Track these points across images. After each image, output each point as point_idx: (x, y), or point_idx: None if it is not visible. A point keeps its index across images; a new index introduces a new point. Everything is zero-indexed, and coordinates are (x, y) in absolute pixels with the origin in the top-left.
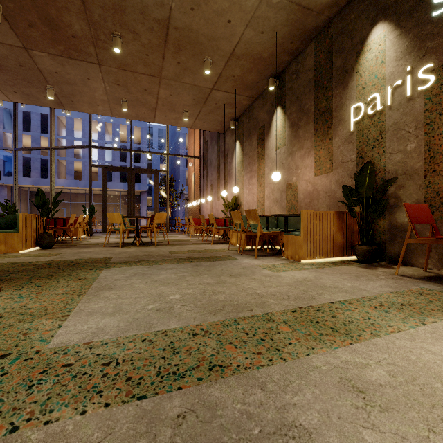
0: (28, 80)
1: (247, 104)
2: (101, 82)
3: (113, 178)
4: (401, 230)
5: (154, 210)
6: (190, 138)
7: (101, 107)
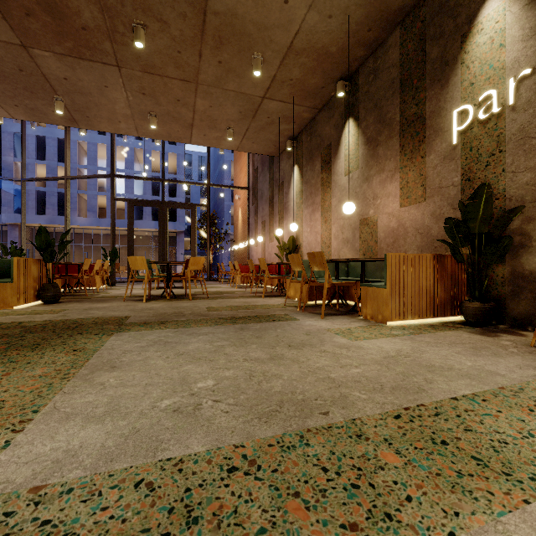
0: (31, 90)
1: (308, 117)
2: (122, 91)
3: (144, 216)
4: (530, 281)
5: (192, 254)
6: (236, 165)
7: (124, 124)
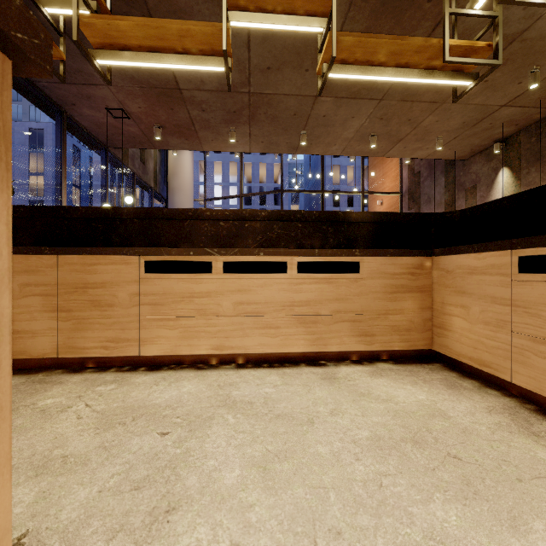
0: (286, 128)
1: (538, 118)
2: (363, 119)
3: None
4: None
5: None
6: (373, 171)
7: (336, 147)
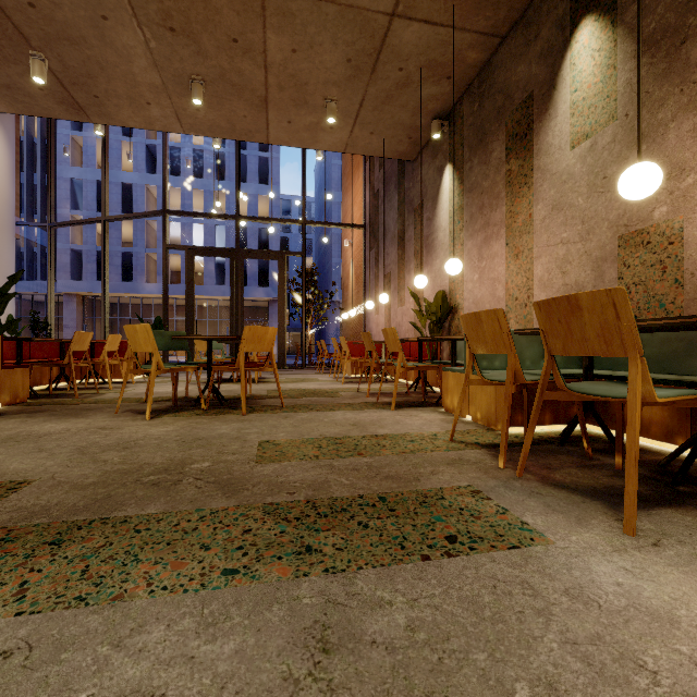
0: None
1: (477, 61)
2: (134, 27)
3: (228, 280)
4: None
5: (279, 328)
6: (346, 197)
7: (156, 109)
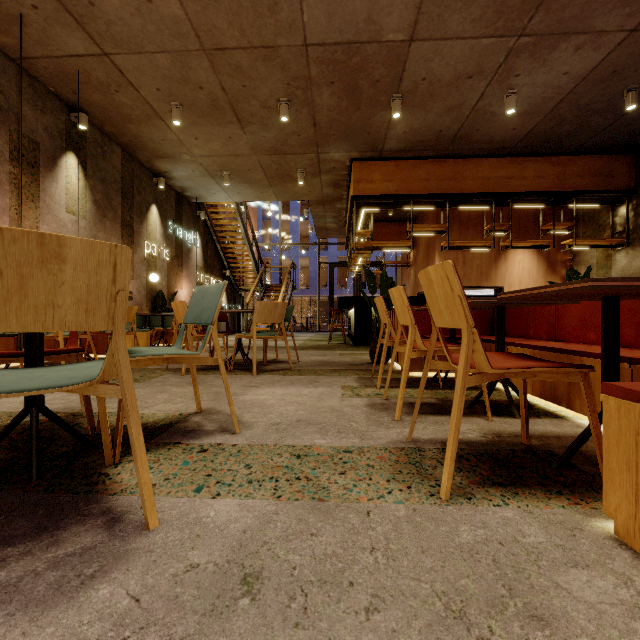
0: None
1: None
2: None
3: None
4: None
5: None
6: None
7: None
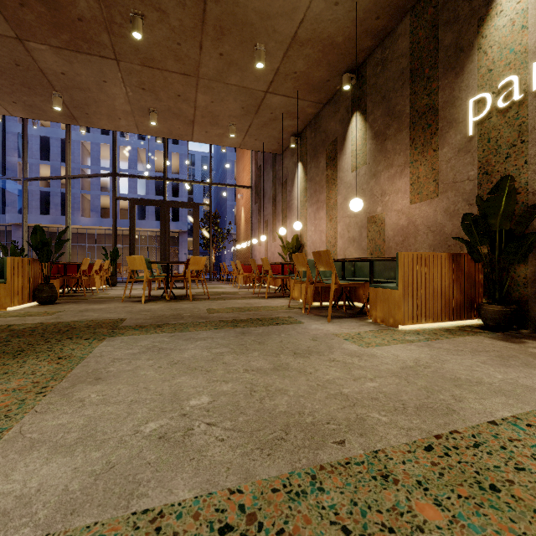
0: (28, 85)
1: (312, 112)
2: (121, 86)
3: (147, 216)
4: None
5: (194, 254)
6: (238, 164)
7: (124, 121)
